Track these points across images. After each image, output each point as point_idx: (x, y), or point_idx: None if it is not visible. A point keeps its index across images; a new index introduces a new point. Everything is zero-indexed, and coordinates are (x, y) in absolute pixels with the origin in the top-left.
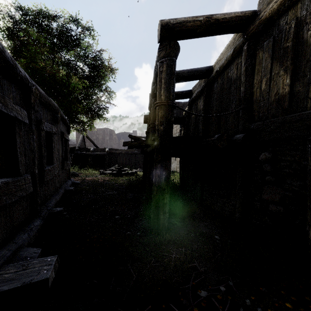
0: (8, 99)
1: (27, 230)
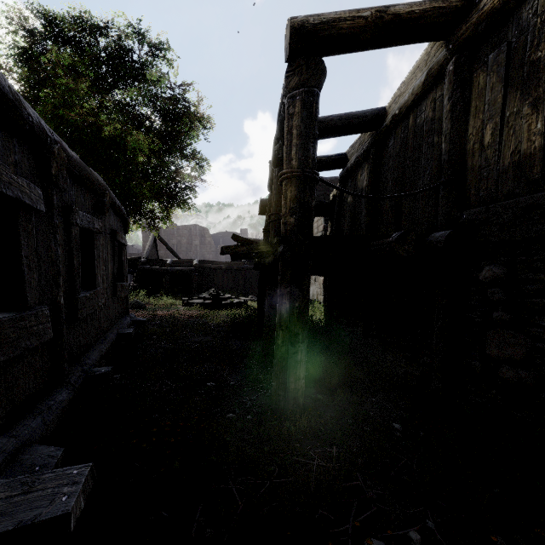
0: (2, 165)
1: (41, 411)
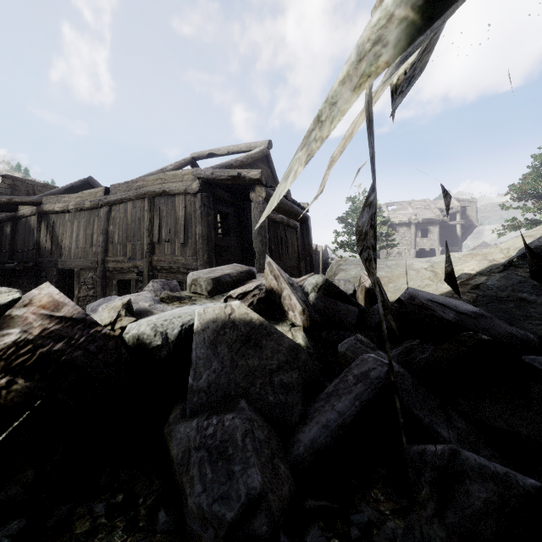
0: None
1: None
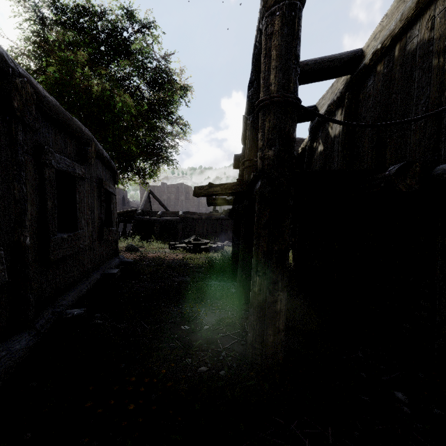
0: None
1: None
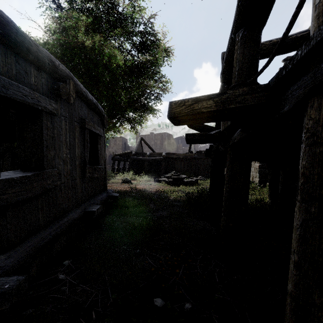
0: None
1: None
